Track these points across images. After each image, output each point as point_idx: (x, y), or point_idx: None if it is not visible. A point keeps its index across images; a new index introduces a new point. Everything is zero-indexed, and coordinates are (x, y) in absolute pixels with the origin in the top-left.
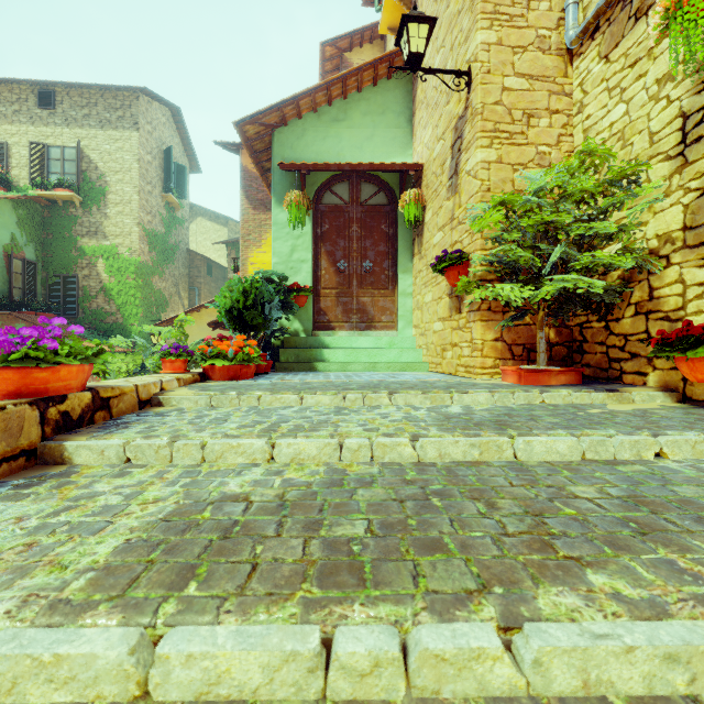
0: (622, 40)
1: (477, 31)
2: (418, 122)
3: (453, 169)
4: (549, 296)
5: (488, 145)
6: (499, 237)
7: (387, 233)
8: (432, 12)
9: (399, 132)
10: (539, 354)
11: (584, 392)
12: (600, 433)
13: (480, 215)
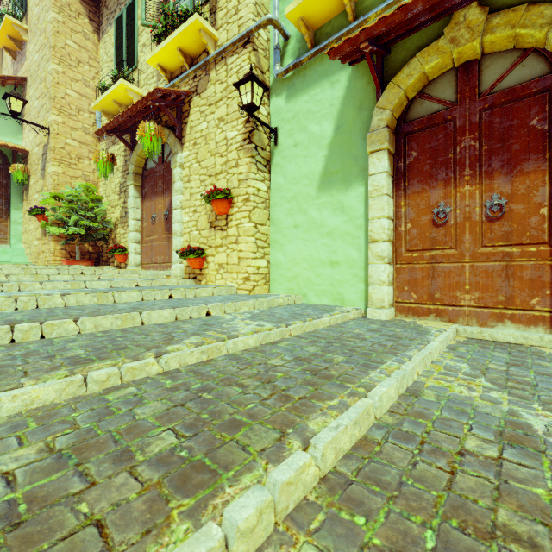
0: (110, 147)
1: (52, 114)
2: (26, 124)
3: (43, 167)
4: (70, 233)
5: (58, 165)
6: (55, 208)
7: (2, 182)
8: (34, 74)
9: (12, 122)
10: (77, 255)
11: (86, 266)
12: (66, 268)
13: (46, 198)
